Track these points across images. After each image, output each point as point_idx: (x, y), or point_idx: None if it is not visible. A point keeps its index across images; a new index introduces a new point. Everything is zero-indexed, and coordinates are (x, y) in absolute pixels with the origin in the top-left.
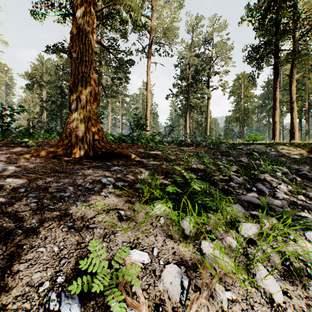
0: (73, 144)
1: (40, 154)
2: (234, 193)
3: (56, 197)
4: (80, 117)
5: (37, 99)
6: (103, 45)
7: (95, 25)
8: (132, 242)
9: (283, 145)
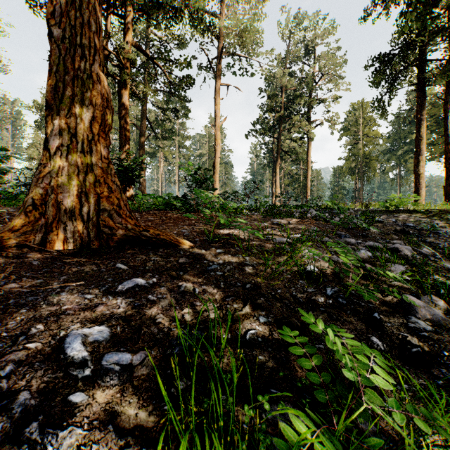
0: (50, 220)
1: None
2: (441, 362)
3: None
4: (68, 163)
5: None
6: (144, 52)
7: (131, 18)
8: None
9: None
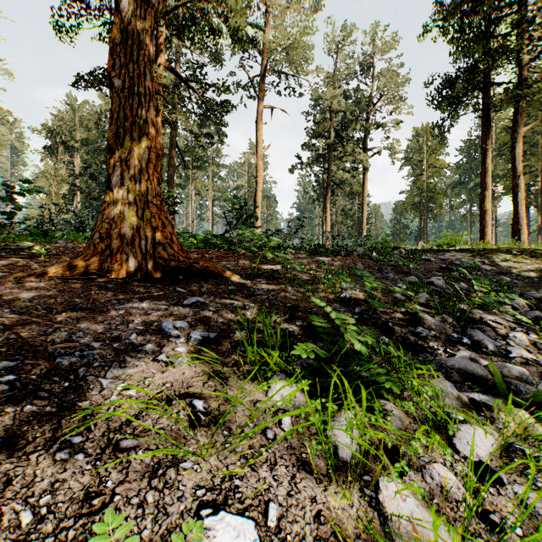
0: (115, 252)
1: (49, 271)
2: (429, 350)
3: (61, 368)
4: (129, 201)
5: (64, 172)
6: (177, 74)
7: (164, 37)
8: (218, 487)
9: (505, 252)
